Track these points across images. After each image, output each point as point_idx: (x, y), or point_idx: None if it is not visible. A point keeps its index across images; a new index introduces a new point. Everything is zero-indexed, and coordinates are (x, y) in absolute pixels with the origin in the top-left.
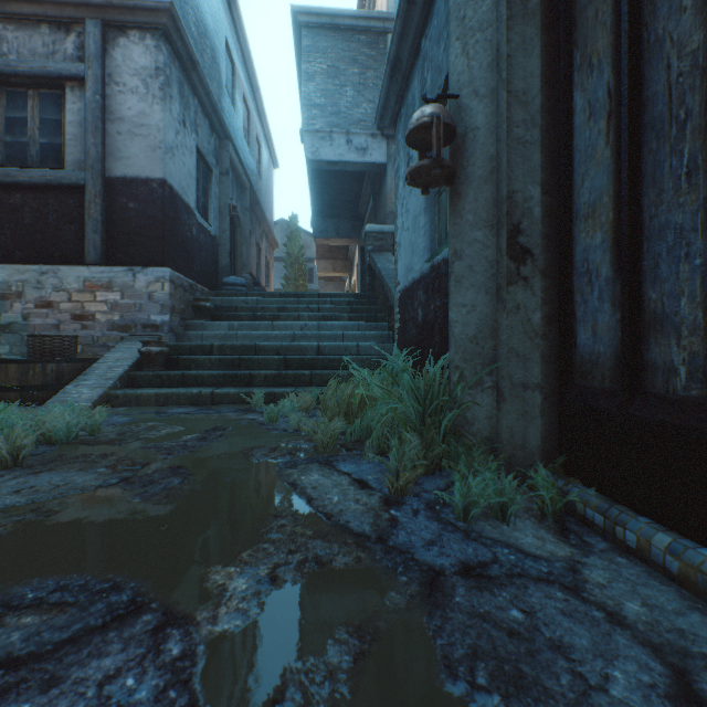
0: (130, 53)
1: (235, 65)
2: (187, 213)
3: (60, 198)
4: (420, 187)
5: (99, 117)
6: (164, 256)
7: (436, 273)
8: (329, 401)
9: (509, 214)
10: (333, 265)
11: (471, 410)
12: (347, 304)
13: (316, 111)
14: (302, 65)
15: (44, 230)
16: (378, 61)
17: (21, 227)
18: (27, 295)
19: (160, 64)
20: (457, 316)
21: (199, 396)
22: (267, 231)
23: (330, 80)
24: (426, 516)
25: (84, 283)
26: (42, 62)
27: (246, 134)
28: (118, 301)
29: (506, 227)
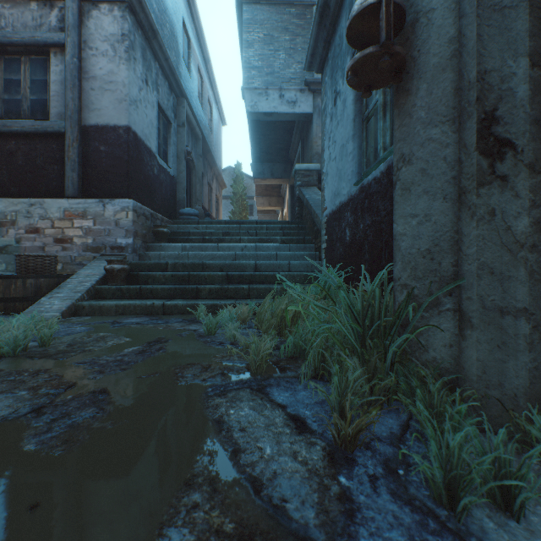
0: (101, 23)
1: (191, 40)
2: (149, 156)
3: (45, 143)
4: (360, 88)
5: (76, 76)
6: (128, 190)
7: (366, 193)
8: (264, 314)
9: (480, 100)
10: (268, 201)
11: (423, 335)
12: (280, 229)
13: (254, 72)
14: (243, 35)
15: (33, 170)
16: (305, 29)
17: (15, 167)
18: (19, 223)
19: (125, 31)
20: (405, 228)
21: (152, 307)
22: (217, 174)
23: (266, 46)
24: (390, 491)
25: (64, 212)
26: (31, 33)
27: (200, 96)
28: (91, 227)
29: (476, 115)
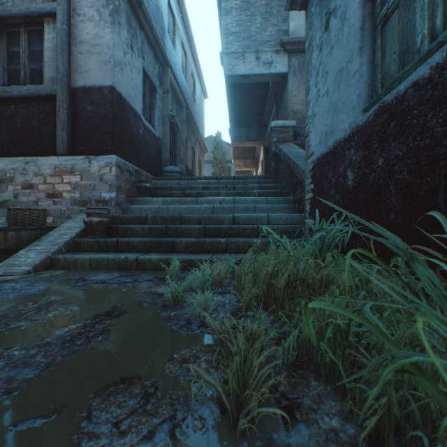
0: None
1: (175, 19)
2: (134, 117)
3: (40, 106)
4: None
5: (66, 41)
6: (112, 147)
7: (392, 112)
8: (244, 278)
9: None
10: (244, 163)
11: None
12: (256, 184)
13: (232, 37)
14: (221, 4)
15: (30, 131)
16: None
17: (14, 129)
18: (16, 179)
19: None
20: None
21: (125, 261)
22: (199, 140)
23: (243, 12)
24: None
25: (55, 169)
26: (27, 5)
27: (184, 70)
28: (78, 182)
29: None
